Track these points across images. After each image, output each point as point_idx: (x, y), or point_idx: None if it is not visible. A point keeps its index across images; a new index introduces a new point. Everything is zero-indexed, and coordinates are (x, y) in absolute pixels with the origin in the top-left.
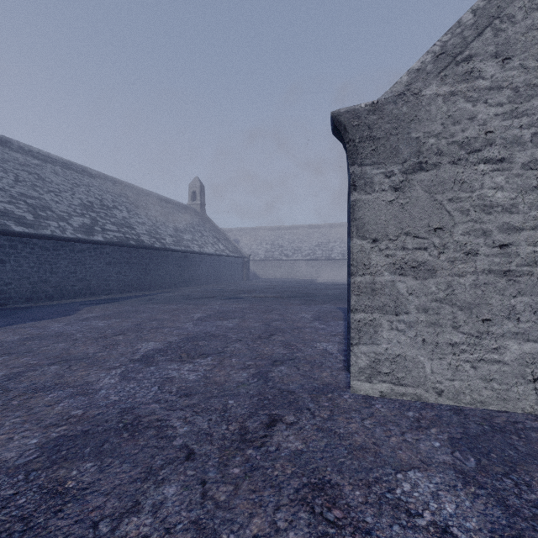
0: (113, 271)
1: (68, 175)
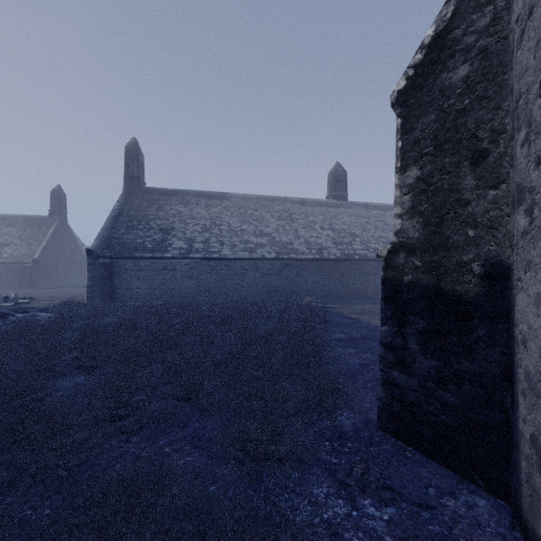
0: None
1: None
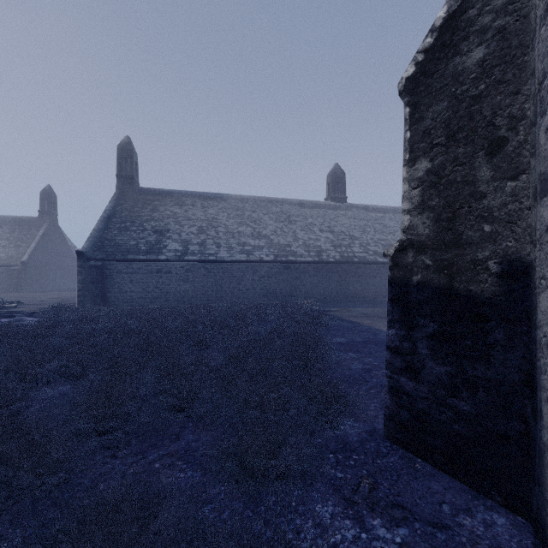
0: None
1: (397, 218)
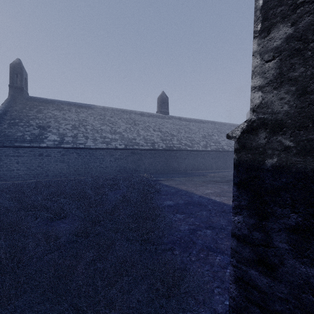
0: (213, 161)
1: (196, 125)
